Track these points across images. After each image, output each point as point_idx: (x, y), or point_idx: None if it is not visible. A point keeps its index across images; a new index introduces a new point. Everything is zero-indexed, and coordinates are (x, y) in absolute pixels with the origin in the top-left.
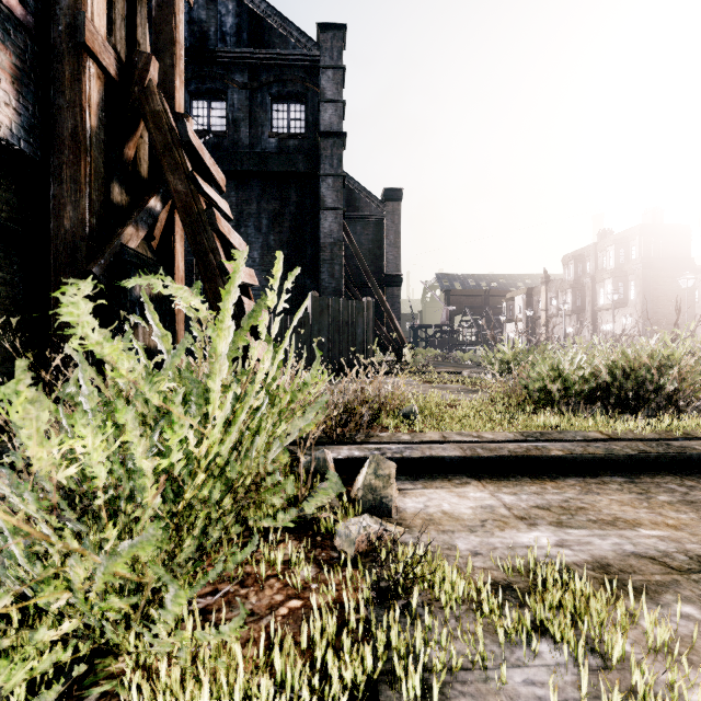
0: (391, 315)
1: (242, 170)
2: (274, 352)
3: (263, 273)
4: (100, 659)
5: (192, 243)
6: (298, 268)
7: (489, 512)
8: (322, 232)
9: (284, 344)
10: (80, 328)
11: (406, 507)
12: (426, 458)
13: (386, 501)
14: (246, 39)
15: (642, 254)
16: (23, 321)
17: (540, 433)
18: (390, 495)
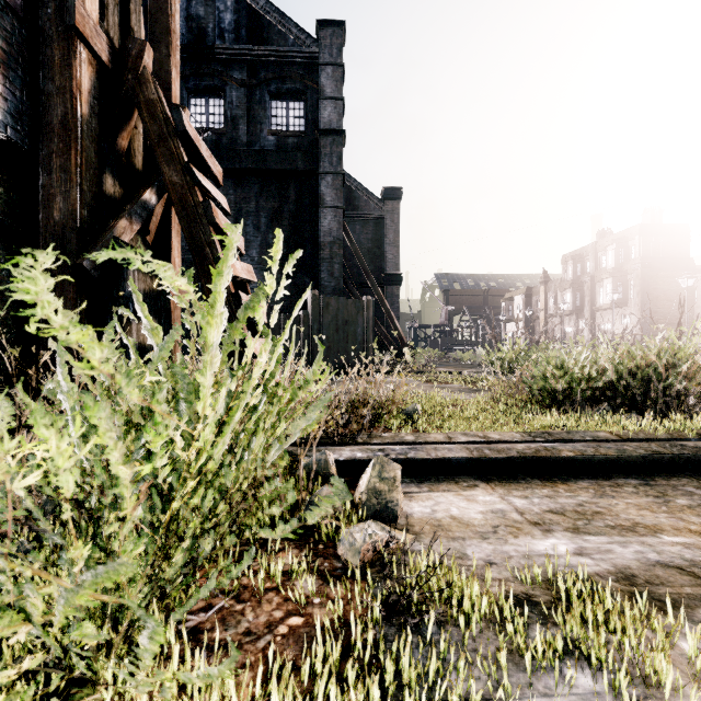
0: (391, 315)
1: (241, 168)
2: (273, 346)
3: (262, 272)
4: (77, 689)
5: (187, 237)
6: (299, 251)
7: (500, 517)
8: (321, 231)
9: (283, 336)
10: (39, 308)
11: (413, 512)
12: (432, 459)
13: (391, 505)
14: (245, 36)
15: (641, 254)
16: (11, 317)
17: (548, 433)
18: (396, 499)
